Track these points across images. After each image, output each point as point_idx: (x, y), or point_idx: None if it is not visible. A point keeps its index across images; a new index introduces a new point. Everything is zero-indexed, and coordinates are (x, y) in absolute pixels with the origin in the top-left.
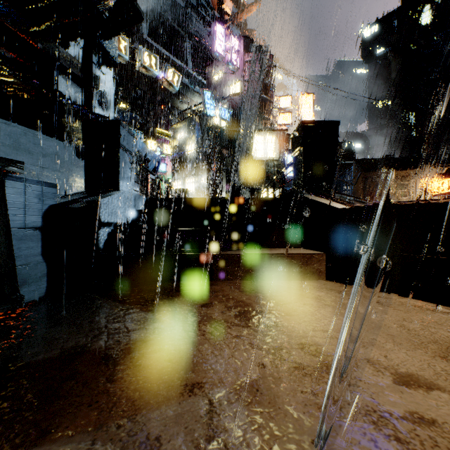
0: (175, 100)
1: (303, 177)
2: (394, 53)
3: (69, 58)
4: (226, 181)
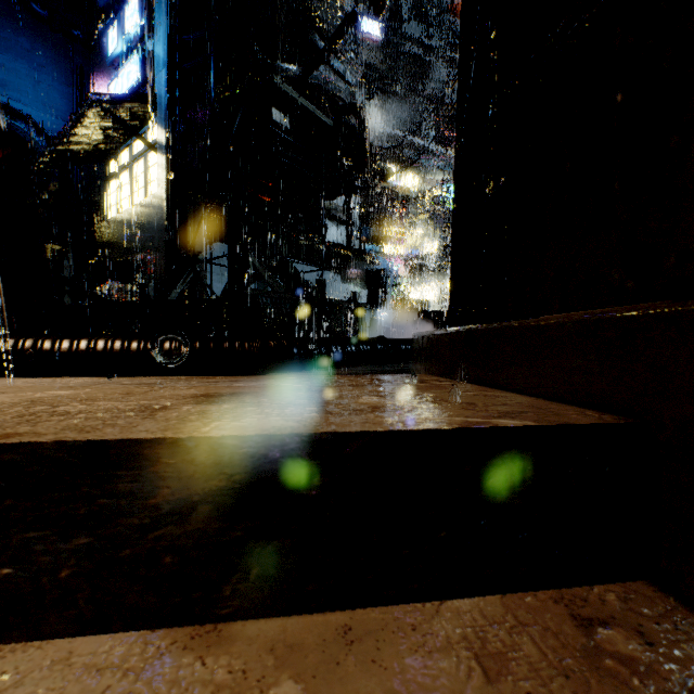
0: None
1: None
2: None
3: (336, 207)
4: None
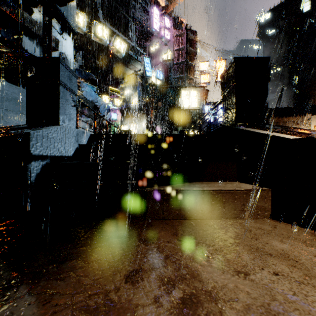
0: (123, 67)
1: (235, 112)
2: (282, 33)
3: (33, 22)
4: (160, 125)
